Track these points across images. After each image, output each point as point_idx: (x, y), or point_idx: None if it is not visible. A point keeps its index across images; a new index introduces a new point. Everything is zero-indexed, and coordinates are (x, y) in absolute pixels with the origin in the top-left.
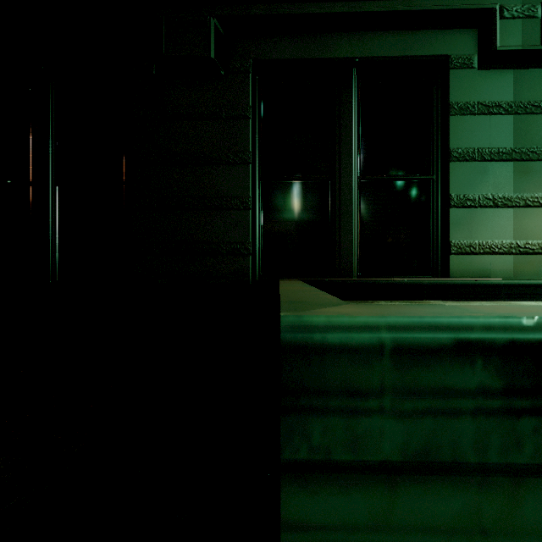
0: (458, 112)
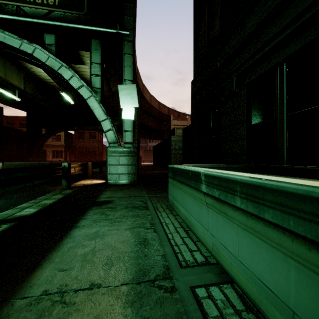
0: None
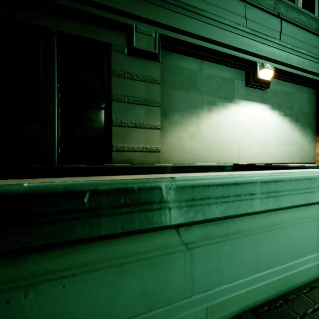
0: (117, 75)
